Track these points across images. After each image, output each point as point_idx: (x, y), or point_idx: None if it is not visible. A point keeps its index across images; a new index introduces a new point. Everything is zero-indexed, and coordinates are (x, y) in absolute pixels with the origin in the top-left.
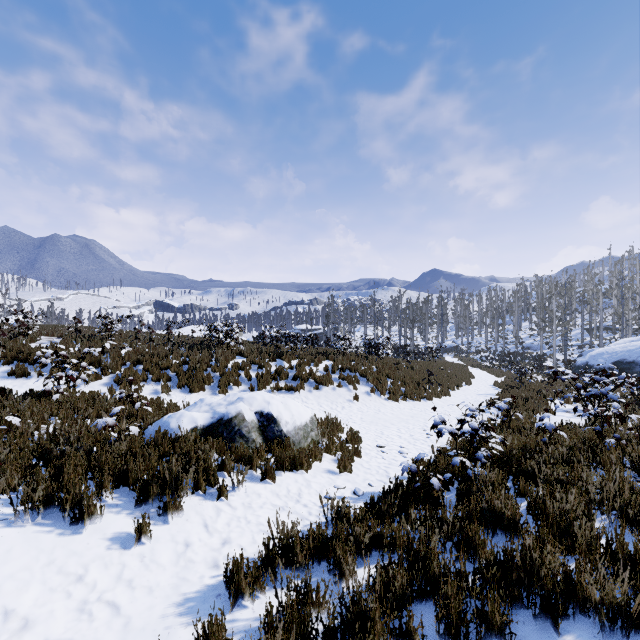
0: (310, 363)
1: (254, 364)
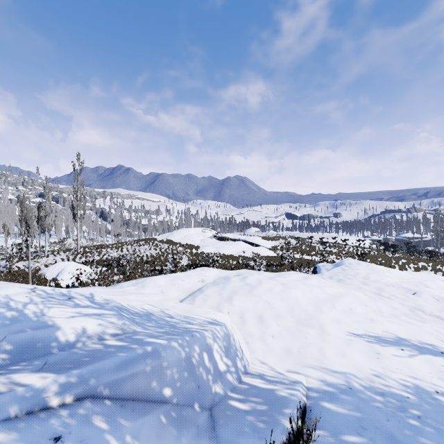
0: (438, 265)
1: (410, 263)
